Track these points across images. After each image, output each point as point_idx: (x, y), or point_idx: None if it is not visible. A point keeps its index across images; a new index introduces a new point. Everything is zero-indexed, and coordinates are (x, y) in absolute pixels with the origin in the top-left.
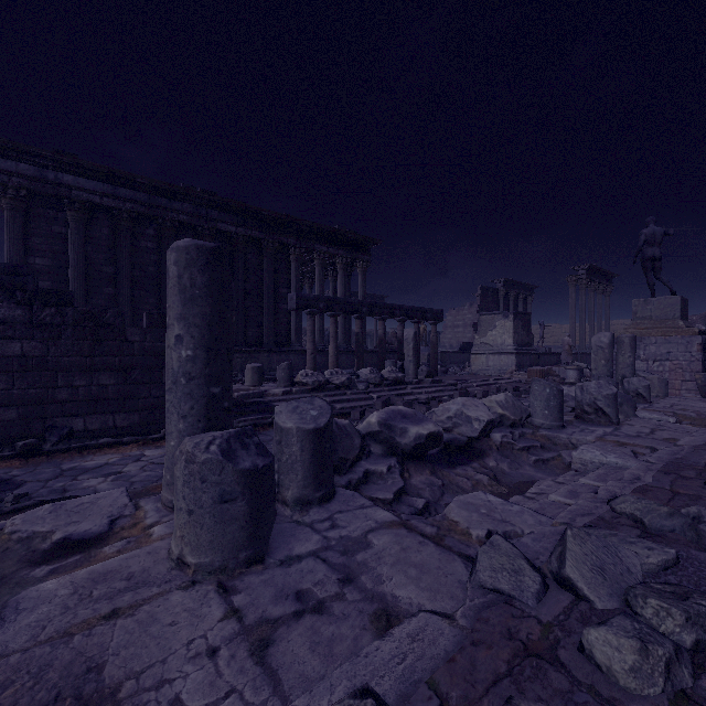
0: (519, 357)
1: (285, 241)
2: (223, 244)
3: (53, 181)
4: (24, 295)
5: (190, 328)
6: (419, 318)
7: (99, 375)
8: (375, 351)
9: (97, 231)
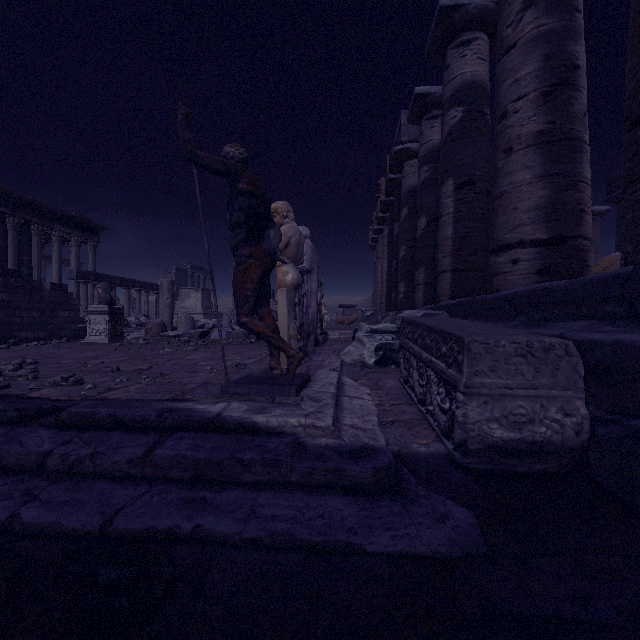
0: (205, 316)
1: (29, 218)
2: None
3: None
4: (3, 271)
5: (170, 296)
6: (150, 289)
7: (32, 312)
8: None
9: None
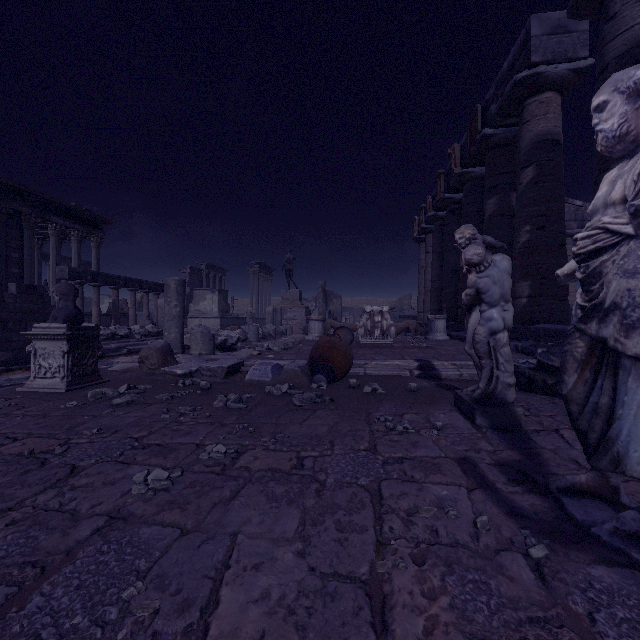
0: (222, 320)
1: (19, 208)
2: None
3: None
4: None
5: (180, 303)
6: (160, 291)
7: None
8: (109, 315)
9: None
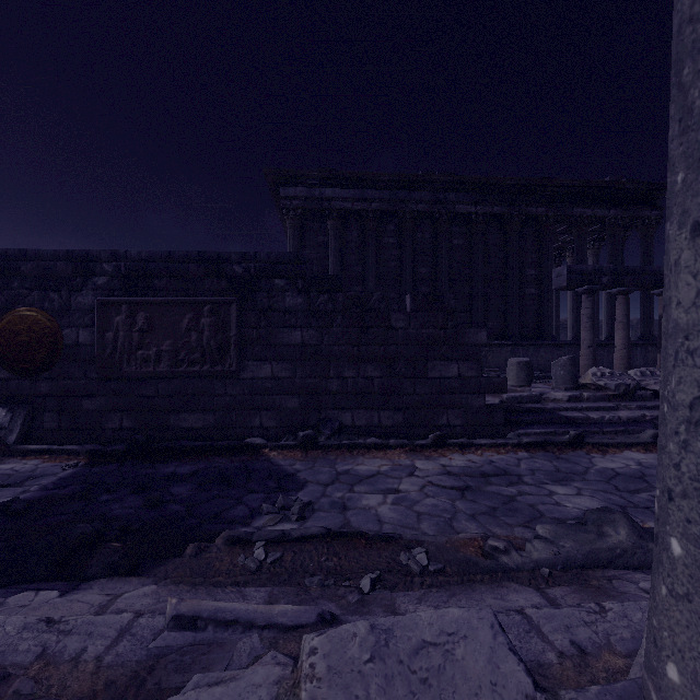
0: None
1: (533, 211)
2: (460, 228)
3: (318, 197)
4: (304, 282)
5: None
6: None
7: (365, 366)
8: None
9: (349, 235)
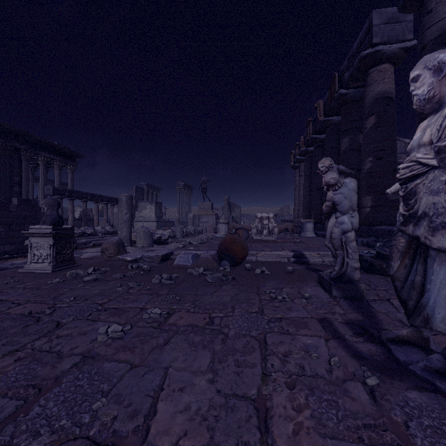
0: (158, 223)
1: (19, 146)
2: None
3: None
4: None
5: (129, 211)
6: (115, 203)
7: None
8: (80, 219)
9: None
